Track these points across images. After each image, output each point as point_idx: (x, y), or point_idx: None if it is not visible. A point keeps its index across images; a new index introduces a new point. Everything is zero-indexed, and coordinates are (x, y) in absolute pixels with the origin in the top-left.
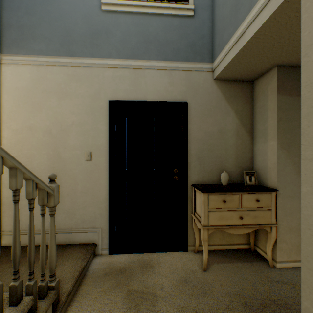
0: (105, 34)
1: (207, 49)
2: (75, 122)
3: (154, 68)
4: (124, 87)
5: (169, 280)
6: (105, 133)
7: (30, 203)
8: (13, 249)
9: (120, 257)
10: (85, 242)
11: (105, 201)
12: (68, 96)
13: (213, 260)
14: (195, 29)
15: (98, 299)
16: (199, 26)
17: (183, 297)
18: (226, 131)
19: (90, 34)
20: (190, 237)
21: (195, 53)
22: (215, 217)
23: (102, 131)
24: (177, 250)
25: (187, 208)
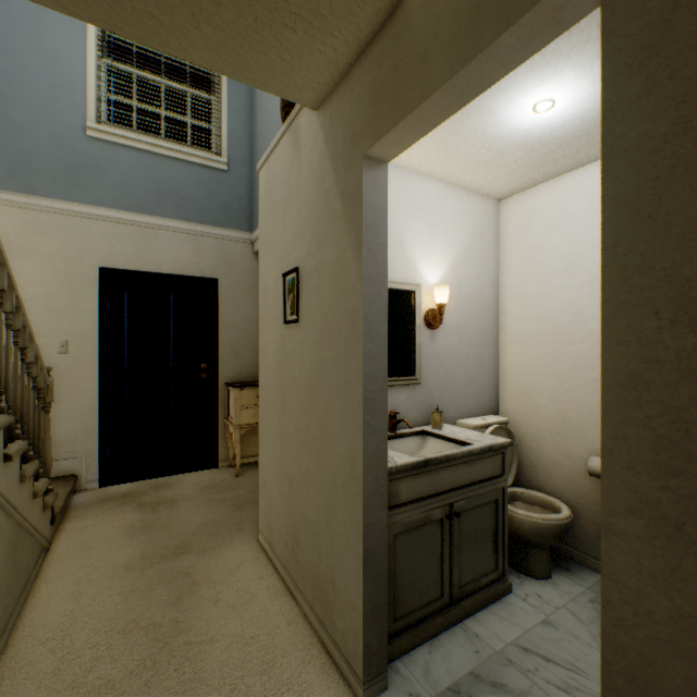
0: (94, 171)
1: (246, 215)
2: (38, 295)
3: (172, 229)
4: (126, 251)
5: (193, 489)
6: (93, 314)
7: (40, 392)
8: (34, 431)
9: (119, 486)
10: (57, 475)
11: (93, 412)
12: (25, 254)
13: (250, 469)
14: (231, 188)
15: (101, 515)
16: (236, 184)
17: (208, 495)
18: None
19: (67, 166)
20: (223, 450)
21: (231, 218)
22: (249, 415)
23: (89, 311)
24: (206, 468)
25: (219, 412)
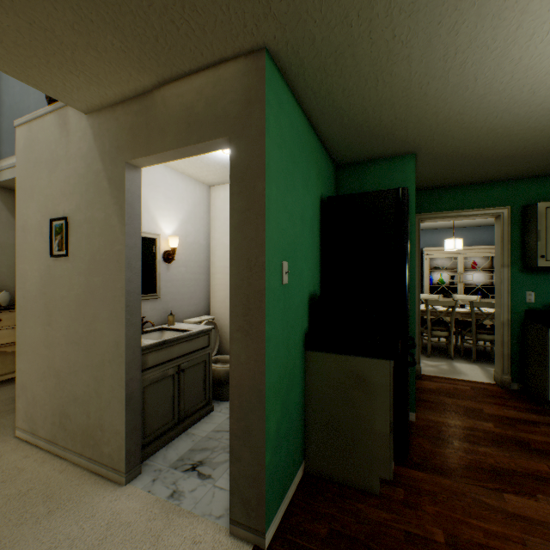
0: None
1: None
2: None
3: None
4: None
5: None
6: None
7: None
8: None
9: None
10: None
11: None
12: None
13: None
14: None
15: None
16: None
17: None
18: (9, 246)
19: None
20: None
21: None
22: None
23: None
24: None
25: None
